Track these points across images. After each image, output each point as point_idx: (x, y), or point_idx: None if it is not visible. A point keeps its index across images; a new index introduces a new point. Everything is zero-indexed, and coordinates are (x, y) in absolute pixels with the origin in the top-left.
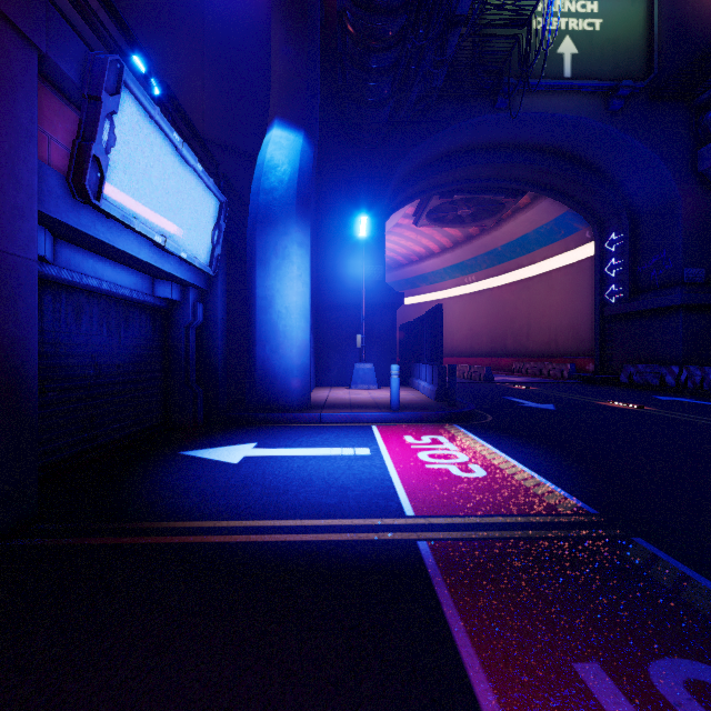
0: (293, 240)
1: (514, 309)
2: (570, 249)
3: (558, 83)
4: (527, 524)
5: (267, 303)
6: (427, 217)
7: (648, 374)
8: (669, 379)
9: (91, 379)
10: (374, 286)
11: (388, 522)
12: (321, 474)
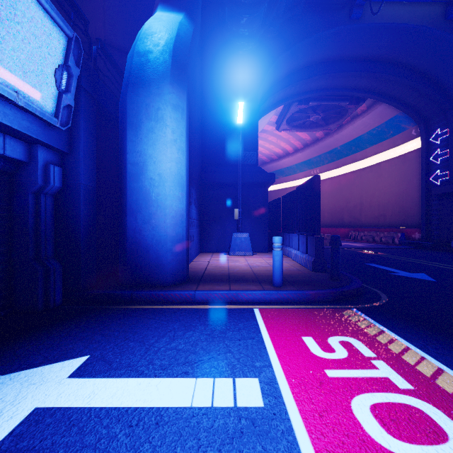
0: (167, 101)
1: (349, 192)
2: (397, 145)
3: None
4: None
5: (138, 170)
6: (286, 123)
7: None
8: None
9: None
10: (249, 168)
11: None
12: None
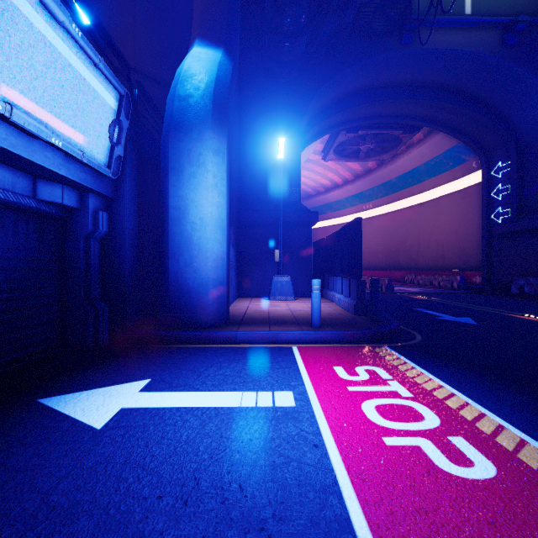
0: (208, 147)
1: (406, 230)
2: (457, 178)
3: (459, 20)
4: None
5: (180, 214)
6: (334, 152)
7: None
8: None
9: None
10: (291, 206)
11: None
12: (218, 468)
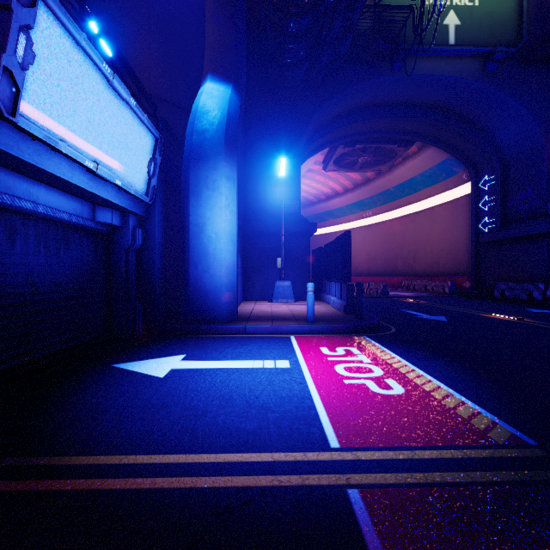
0: (222, 174)
1: (403, 238)
2: (450, 189)
3: (444, 49)
4: (466, 462)
5: (199, 229)
6: (333, 163)
7: (517, 290)
8: (536, 294)
9: (27, 297)
10: (292, 217)
11: (311, 458)
12: (242, 391)
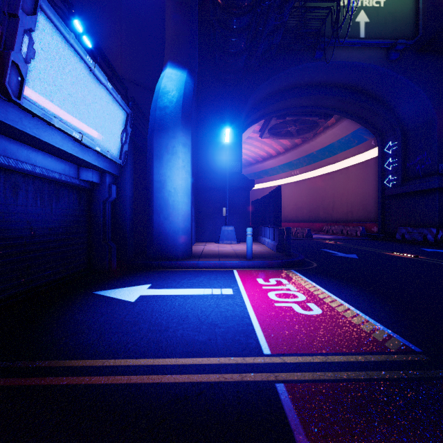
0: (179, 142)
1: (324, 191)
2: (361, 152)
3: (356, 41)
4: (366, 364)
5: (161, 185)
6: (268, 132)
7: (415, 234)
8: (429, 237)
9: (27, 238)
10: (235, 175)
11: (249, 361)
12: (196, 312)
